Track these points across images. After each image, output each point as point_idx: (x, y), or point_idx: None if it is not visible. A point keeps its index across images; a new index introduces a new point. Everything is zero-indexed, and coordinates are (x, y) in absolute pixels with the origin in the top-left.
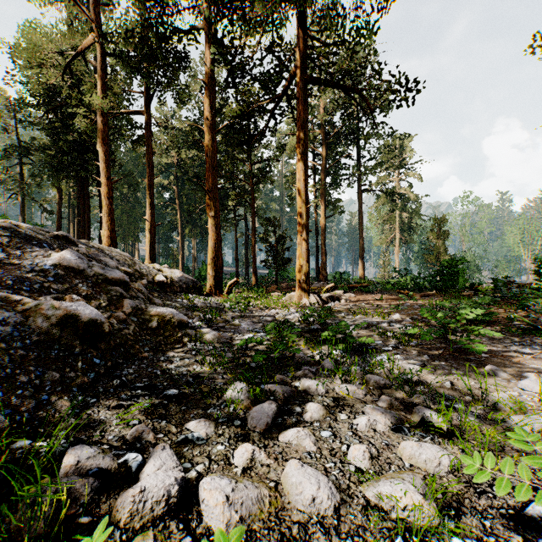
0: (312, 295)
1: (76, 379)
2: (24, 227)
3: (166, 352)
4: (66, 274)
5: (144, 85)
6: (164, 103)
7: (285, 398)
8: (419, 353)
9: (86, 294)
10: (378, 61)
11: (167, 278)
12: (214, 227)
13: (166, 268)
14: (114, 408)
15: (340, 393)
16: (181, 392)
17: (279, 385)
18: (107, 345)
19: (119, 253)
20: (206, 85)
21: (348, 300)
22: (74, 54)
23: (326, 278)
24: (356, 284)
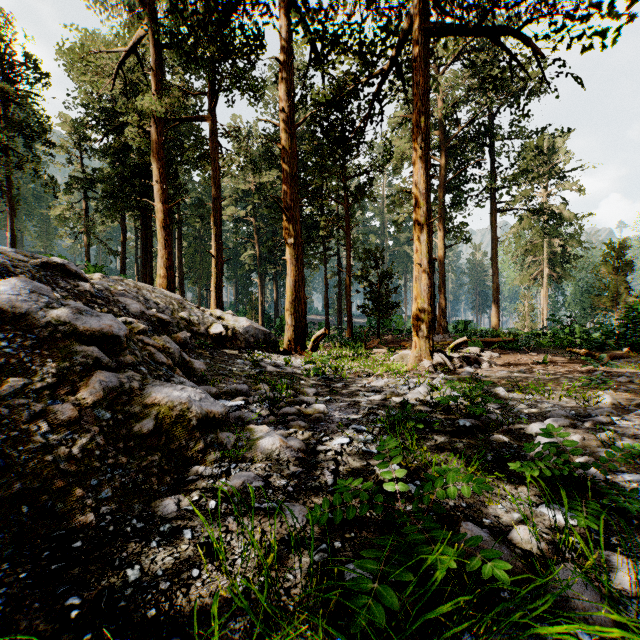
0: (438, 356)
1: None
2: None
3: (153, 499)
4: None
5: (209, 84)
6: (241, 119)
7: None
8: None
9: (6, 362)
10: None
11: (228, 328)
12: (294, 258)
13: (229, 315)
14: None
15: None
16: None
17: None
18: None
19: (165, 294)
20: (283, 64)
21: (492, 363)
22: (127, 52)
23: (446, 329)
24: (493, 339)
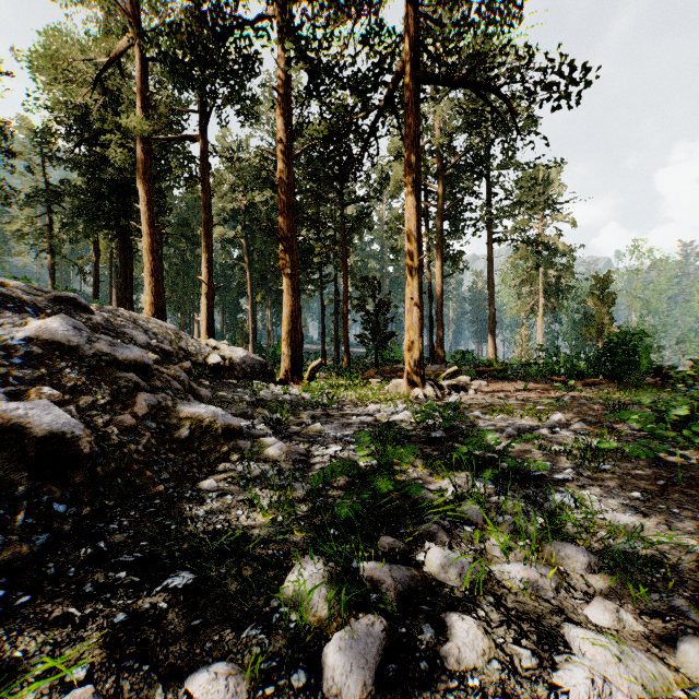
0: (428, 384)
1: (3, 552)
2: (12, 285)
3: (198, 481)
4: (46, 353)
5: (199, 102)
6: (230, 132)
7: (400, 595)
8: (622, 487)
9: (74, 385)
10: (525, 42)
11: (225, 358)
12: (291, 289)
13: (225, 346)
14: (55, 624)
15: (504, 582)
16: (200, 578)
17: (387, 565)
18: (87, 475)
19: (160, 325)
20: (279, 94)
21: (479, 390)
22: (109, 63)
23: (443, 359)
24: (486, 368)
